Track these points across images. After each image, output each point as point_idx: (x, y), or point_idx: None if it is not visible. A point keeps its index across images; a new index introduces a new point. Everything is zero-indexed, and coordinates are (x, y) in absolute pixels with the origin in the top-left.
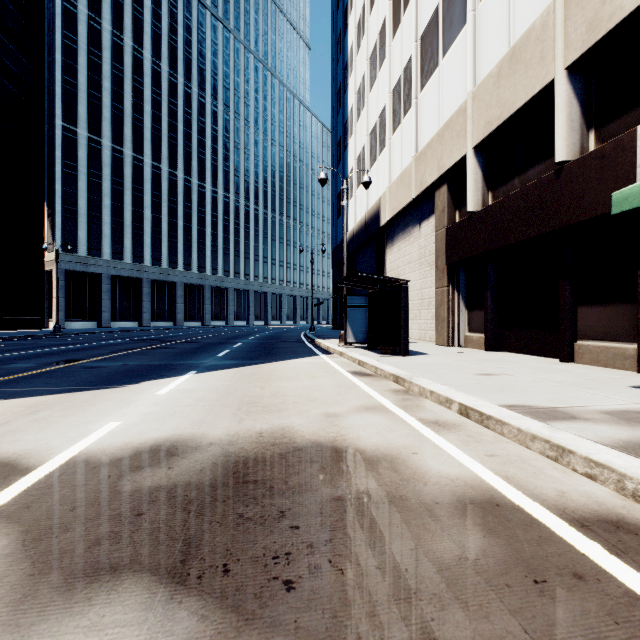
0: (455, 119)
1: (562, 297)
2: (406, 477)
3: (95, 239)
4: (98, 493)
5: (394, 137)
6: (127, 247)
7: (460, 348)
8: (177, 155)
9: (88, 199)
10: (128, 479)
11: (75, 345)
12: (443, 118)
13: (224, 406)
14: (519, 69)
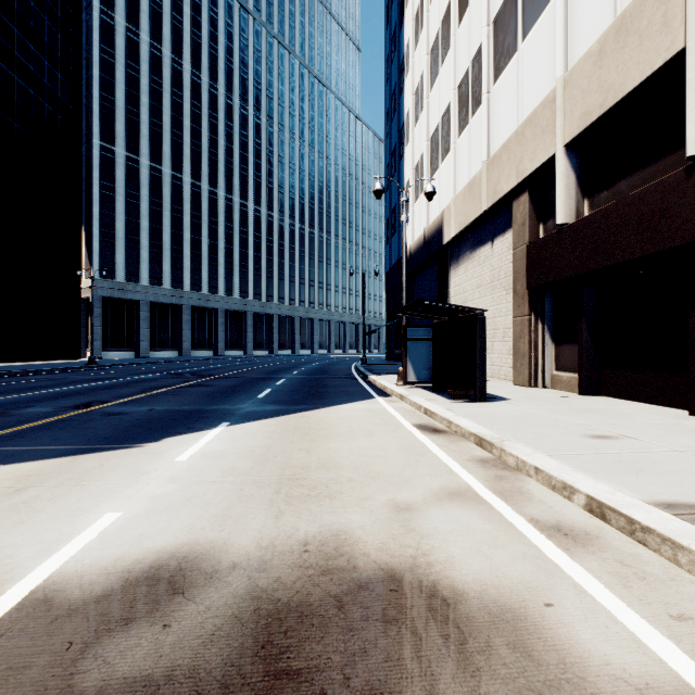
0: (540, 112)
1: (693, 331)
2: (553, 676)
3: (133, 264)
4: (39, 694)
5: (460, 140)
6: (166, 272)
7: (546, 390)
8: (218, 172)
9: (126, 221)
10: (96, 654)
11: (105, 381)
12: (523, 113)
13: (258, 485)
14: (630, 42)
